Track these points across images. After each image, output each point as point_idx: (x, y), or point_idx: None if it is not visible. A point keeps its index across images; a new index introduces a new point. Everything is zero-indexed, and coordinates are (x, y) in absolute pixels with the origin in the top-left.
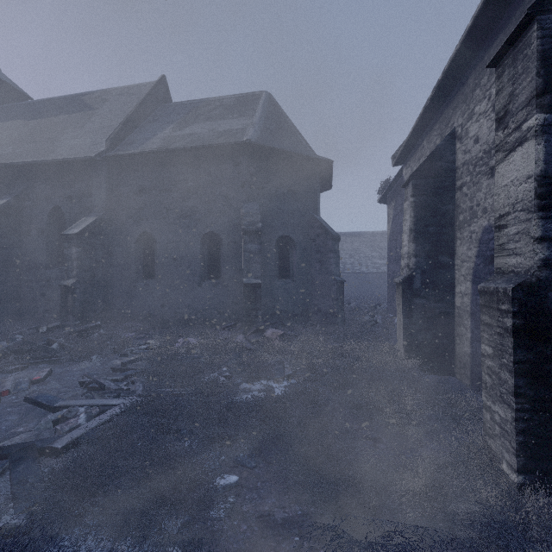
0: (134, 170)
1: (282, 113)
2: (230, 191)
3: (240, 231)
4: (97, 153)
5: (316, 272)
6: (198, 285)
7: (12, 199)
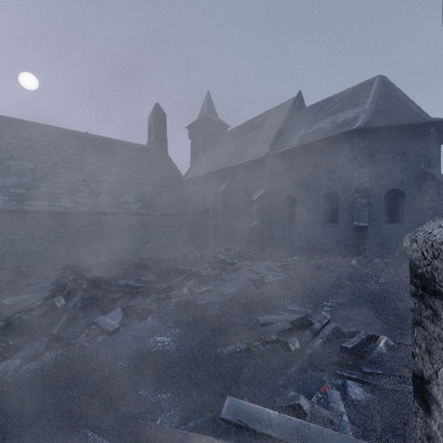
0: (283, 159)
1: (394, 89)
2: (345, 163)
3: (352, 190)
4: (265, 154)
5: (427, 217)
6: (322, 226)
7: (228, 184)
